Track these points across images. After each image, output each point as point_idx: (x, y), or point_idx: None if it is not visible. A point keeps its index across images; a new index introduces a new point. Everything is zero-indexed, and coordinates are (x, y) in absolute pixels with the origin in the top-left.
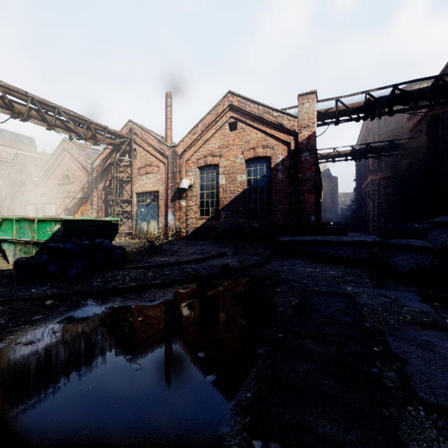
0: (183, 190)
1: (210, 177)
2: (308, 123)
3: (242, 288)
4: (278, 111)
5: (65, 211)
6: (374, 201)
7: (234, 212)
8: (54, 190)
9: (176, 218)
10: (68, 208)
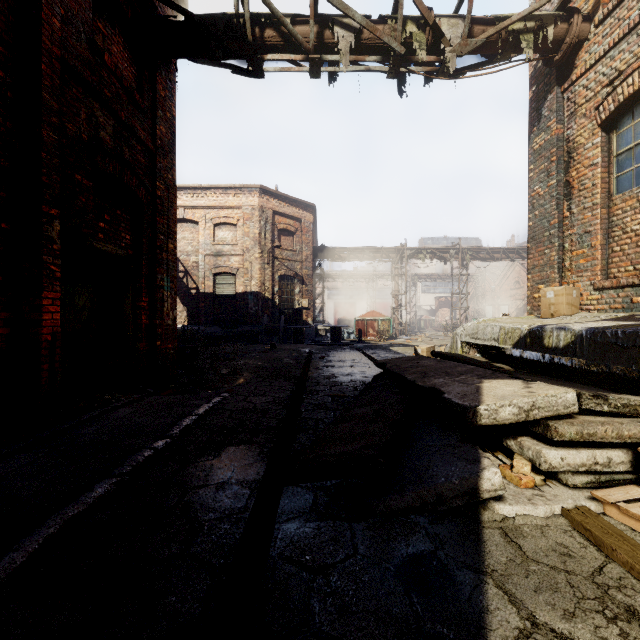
0: None
1: None
2: None
3: None
4: None
5: (516, 311)
6: None
7: None
8: (507, 293)
9: None
10: (519, 309)
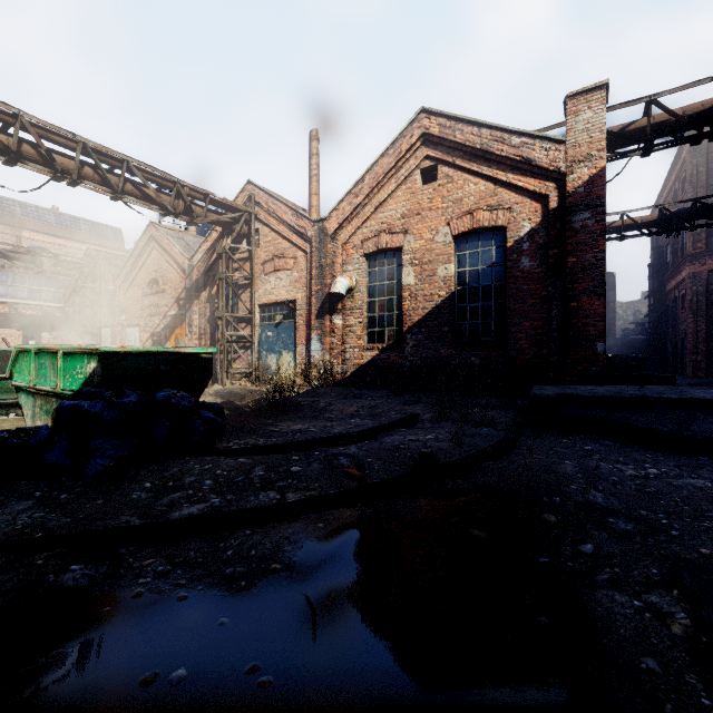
0: (336, 296)
1: (386, 272)
2: (589, 151)
3: (481, 534)
4: (521, 135)
5: (153, 337)
6: (696, 315)
7: (432, 336)
8: (137, 303)
9: (324, 348)
10: (157, 333)
